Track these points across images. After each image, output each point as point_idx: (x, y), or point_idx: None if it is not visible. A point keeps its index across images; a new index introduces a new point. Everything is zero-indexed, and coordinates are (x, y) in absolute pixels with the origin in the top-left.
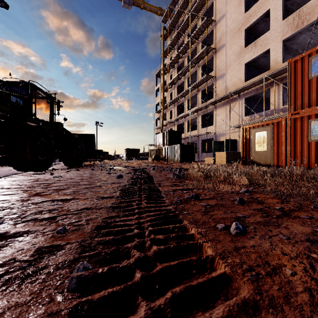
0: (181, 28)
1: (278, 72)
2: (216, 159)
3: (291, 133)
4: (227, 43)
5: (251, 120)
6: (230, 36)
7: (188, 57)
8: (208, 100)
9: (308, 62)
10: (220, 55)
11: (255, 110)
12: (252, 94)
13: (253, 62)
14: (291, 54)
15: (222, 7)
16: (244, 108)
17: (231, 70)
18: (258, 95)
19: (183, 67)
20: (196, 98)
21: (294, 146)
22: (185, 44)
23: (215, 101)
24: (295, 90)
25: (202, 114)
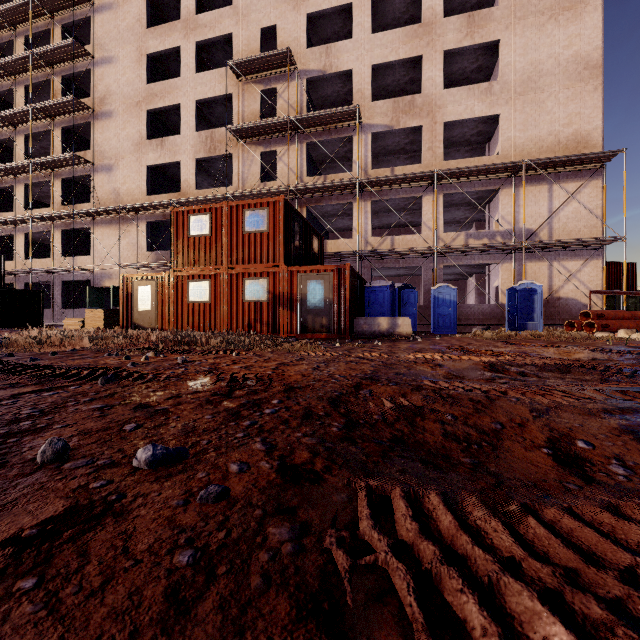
0: (3, 11)
1: (189, 202)
2: (87, 322)
3: (175, 292)
4: (117, 115)
5: (154, 262)
6: (123, 104)
7: (27, 89)
8: (80, 204)
9: (188, 218)
10: (105, 129)
11: (165, 244)
12: (158, 219)
13: (161, 168)
14: (212, 178)
15: (108, 42)
16: (146, 237)
17: (125, 165)
18: (169, 221)
19: (12, 101)
20: (49, 186)
21: (177, 307)
22: (17, 57)
23: (94, 211)
24: (178, 244)
25: (65, 228)
